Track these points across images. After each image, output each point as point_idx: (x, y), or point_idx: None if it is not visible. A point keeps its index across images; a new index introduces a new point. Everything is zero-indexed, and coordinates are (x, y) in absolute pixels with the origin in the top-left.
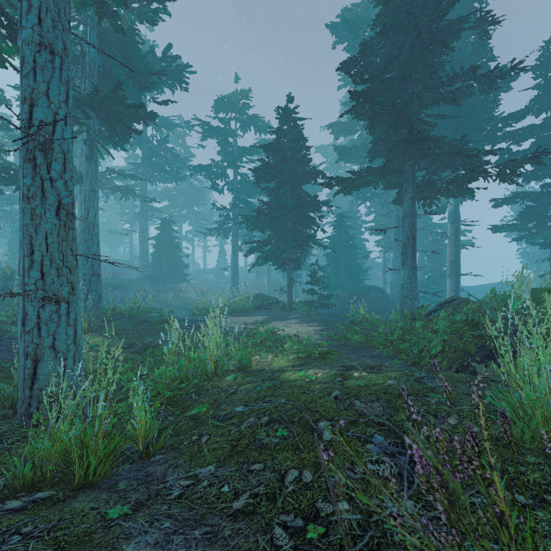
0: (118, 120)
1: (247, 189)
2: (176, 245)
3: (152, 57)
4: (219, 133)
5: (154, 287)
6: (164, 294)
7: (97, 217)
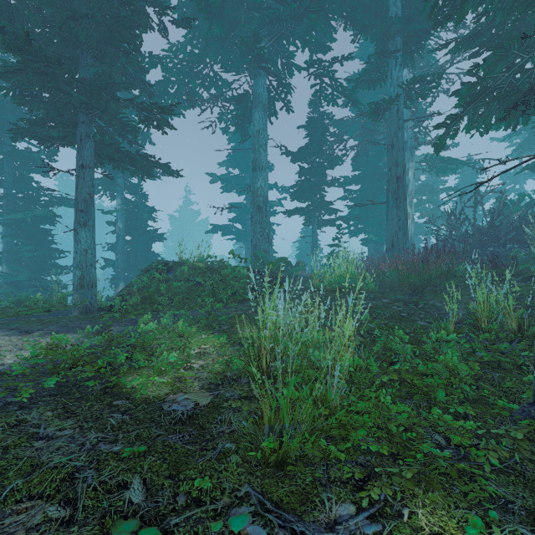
0: None
1: None
2: None
3: None
4: None
5: None
6: None
7: None
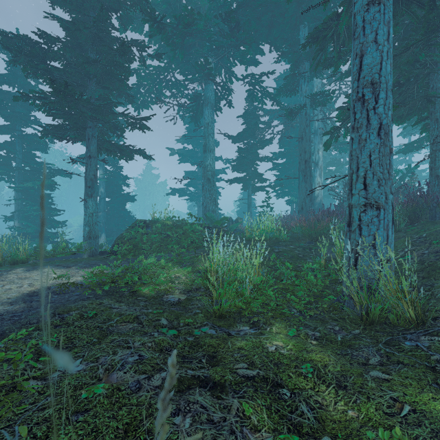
0: None
1: None
2: None
3: None
4: None
5: None
6: None
7: None
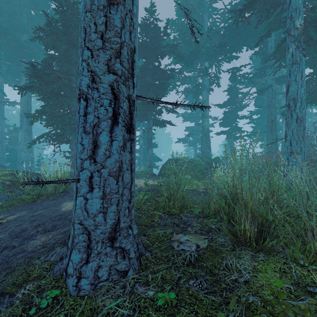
0: None
1: None
2: None
3: None
4: None
5: None
6: None
7: None
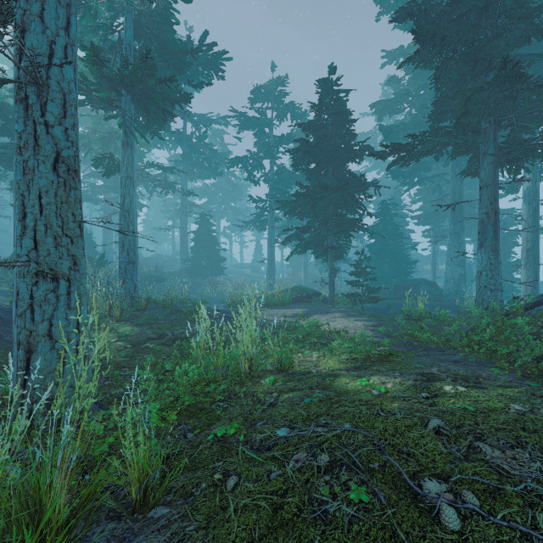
0: (150, 99)
1: (283, 180)
2: (213, 239)
3: (189, 47)
4: (256, 123)
5: (193, 280)
6: (202, 287)
7: (133, 204)
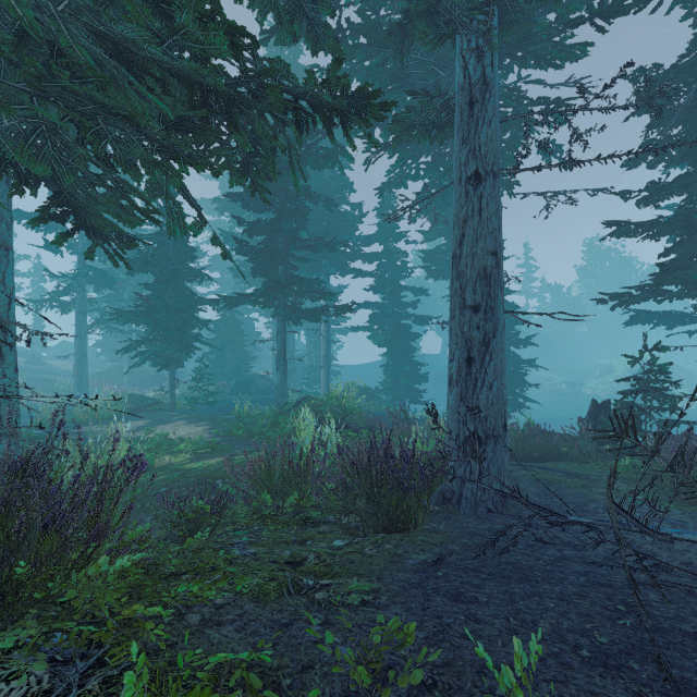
0: None
1: (101, 254)
2: None
3: None
4: None
5: None
6: None
7: None
